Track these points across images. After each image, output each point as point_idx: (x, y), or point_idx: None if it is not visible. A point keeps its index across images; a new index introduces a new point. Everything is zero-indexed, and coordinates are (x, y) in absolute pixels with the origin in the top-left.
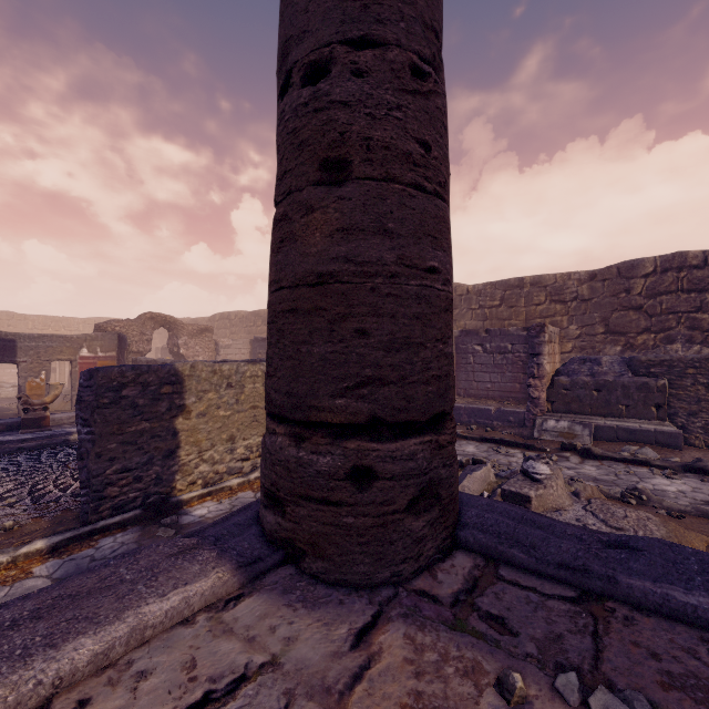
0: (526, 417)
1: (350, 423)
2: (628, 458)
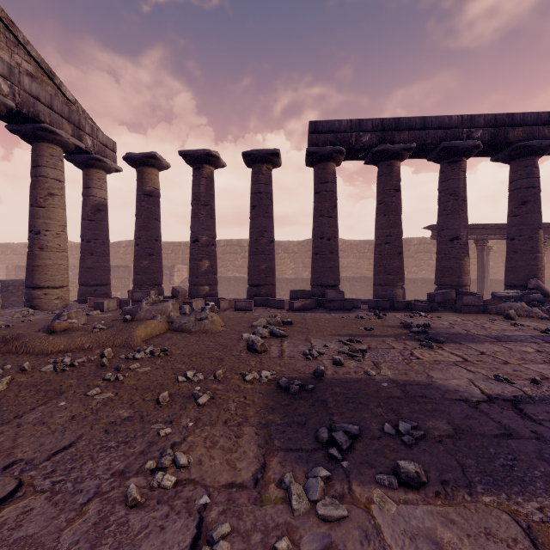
0: None
1: (94, 285)
2: None
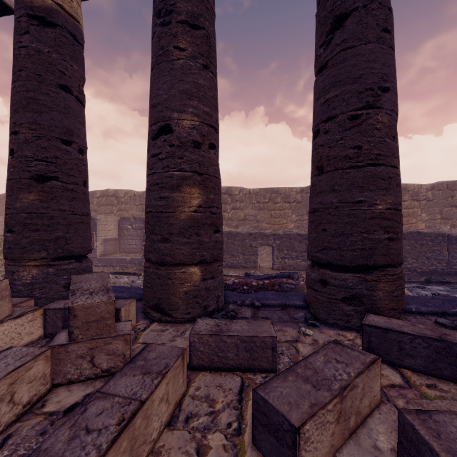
0: (142, 260)
1: None
2: None
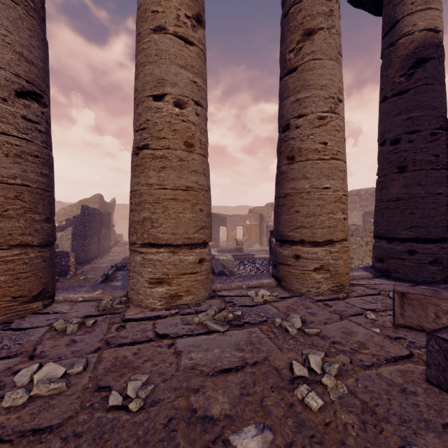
0: None
1: (407, 238)
2: None
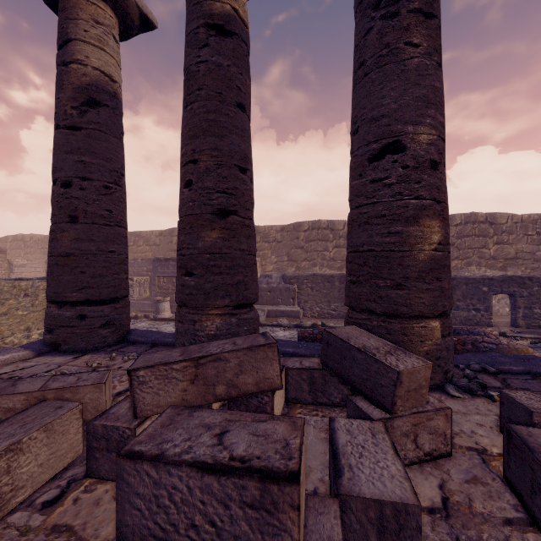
0: None
1: (79, 301)
2: (274, 324)
